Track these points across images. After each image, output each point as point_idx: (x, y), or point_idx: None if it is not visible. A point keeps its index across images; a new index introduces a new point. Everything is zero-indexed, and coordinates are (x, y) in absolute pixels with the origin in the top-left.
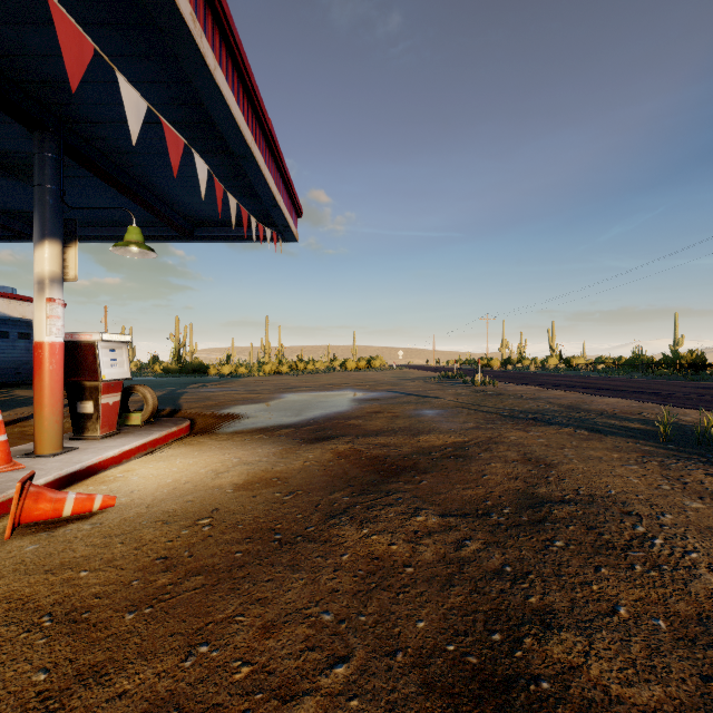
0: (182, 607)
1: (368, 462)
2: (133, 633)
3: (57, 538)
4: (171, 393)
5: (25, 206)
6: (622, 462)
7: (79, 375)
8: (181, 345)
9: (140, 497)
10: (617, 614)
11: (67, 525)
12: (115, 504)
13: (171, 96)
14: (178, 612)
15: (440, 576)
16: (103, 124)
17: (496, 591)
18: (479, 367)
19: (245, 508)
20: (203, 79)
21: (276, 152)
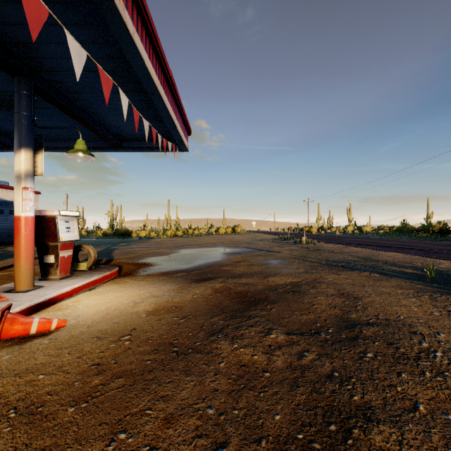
0: (108, 402)
1: (235, 296)
2: (72, 423)
3: (25, 350)
4: (107, 249)
5: (11, 128)
6: (404, 296)
7: (45, 238)
8: (114, 218)
9: (84, 320)
10: (418, 410)
11: (33, 340)
12: (66, 324)
13: (104, 53)
14: (105, 406)
15: (289, 379)
16: (60, 72)
17: (329, 391)
18: (304, 232)
19: (153, 328)
20: (125, 40)
21: (175, 91)
